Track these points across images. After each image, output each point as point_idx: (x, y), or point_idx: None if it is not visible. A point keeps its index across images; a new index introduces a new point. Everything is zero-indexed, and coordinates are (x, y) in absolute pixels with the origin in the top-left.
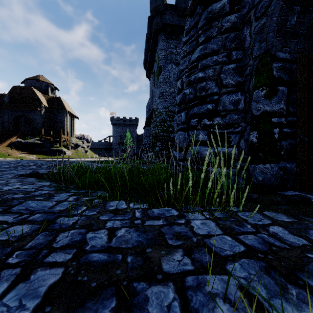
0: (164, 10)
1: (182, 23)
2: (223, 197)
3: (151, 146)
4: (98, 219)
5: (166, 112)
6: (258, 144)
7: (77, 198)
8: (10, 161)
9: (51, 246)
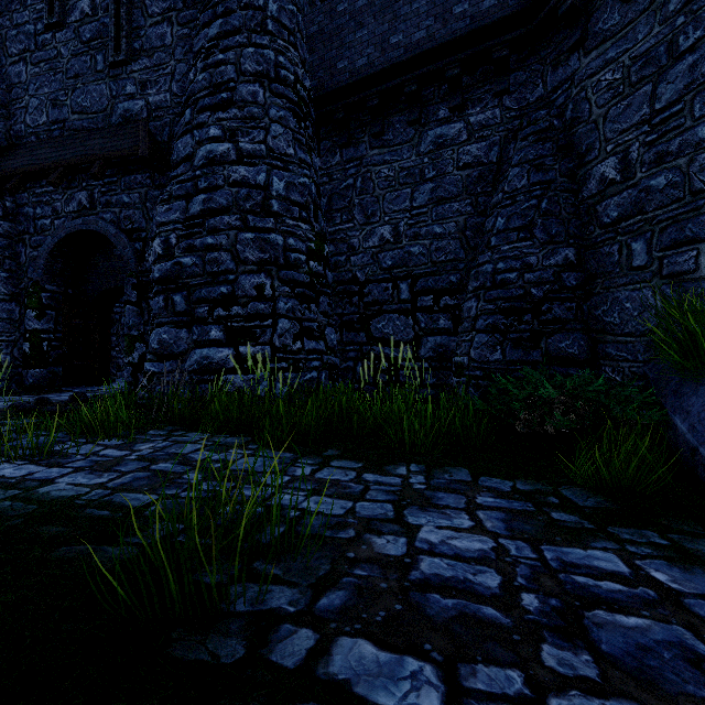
0: None
1: None
2: None
3: None
4: None
5: None
6: (30, 354)
7: None
8: None
9: None
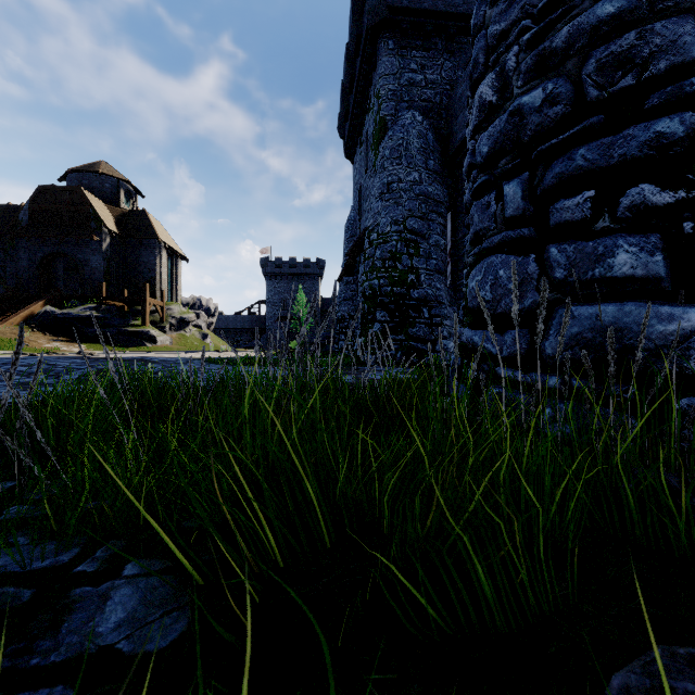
0: None
1: (439, 6)
2: None
3: (361, 323)
4: None
5: (398, 234)
6: None
7: None
8: None
9: None
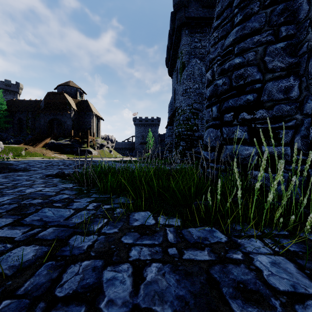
0: (188, 3)
1: (207, 15)
2: (291, 218)
3: (174, 146)
4: (120, 242)
5: (189, 110)
6: None
7: (97, 206)
8: (42, 160)
9: (52, 294)
